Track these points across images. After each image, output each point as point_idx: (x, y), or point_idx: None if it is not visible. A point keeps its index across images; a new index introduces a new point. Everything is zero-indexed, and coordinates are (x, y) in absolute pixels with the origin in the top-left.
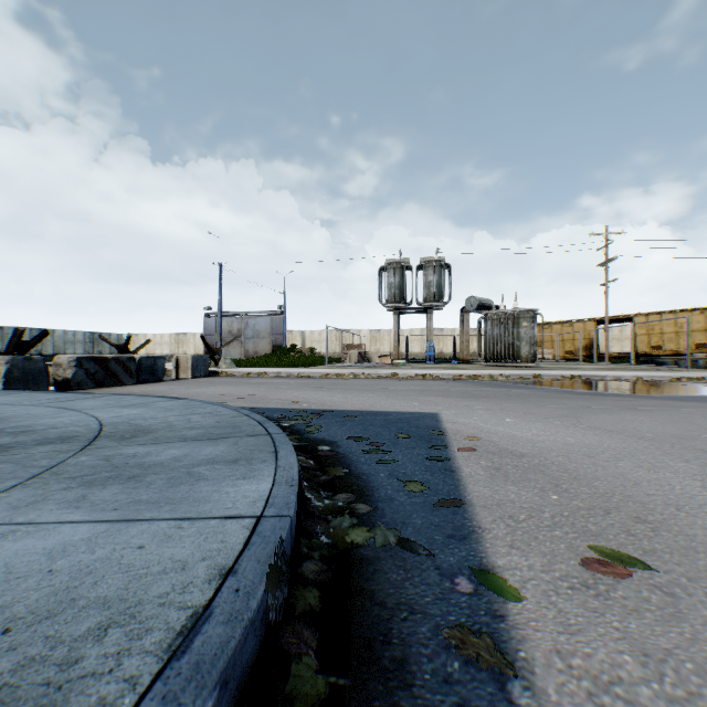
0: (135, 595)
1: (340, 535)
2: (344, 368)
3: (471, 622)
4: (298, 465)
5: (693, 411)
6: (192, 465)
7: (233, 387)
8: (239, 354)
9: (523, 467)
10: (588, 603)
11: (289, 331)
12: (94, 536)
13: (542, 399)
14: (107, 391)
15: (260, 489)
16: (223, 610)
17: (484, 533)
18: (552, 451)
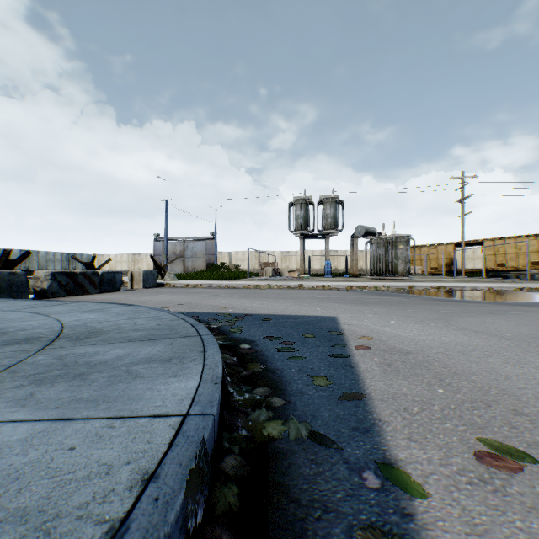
0: (55, 506)
1: (258, 428)
2: (261, 280)
3: (381, 522)
4: (223, 363)
5: (538, 315)
6: (132, 364)
7: (175, 295)
8: (181, 269)
9: (410, 363)
10: (488, 500)
11: (220, 252)
12: (31, 436)
13: (418, 305)
14: (75, 299)
15: (188, 387)
16: (140, 524)
17: (384, 425)
18: (432, 348)
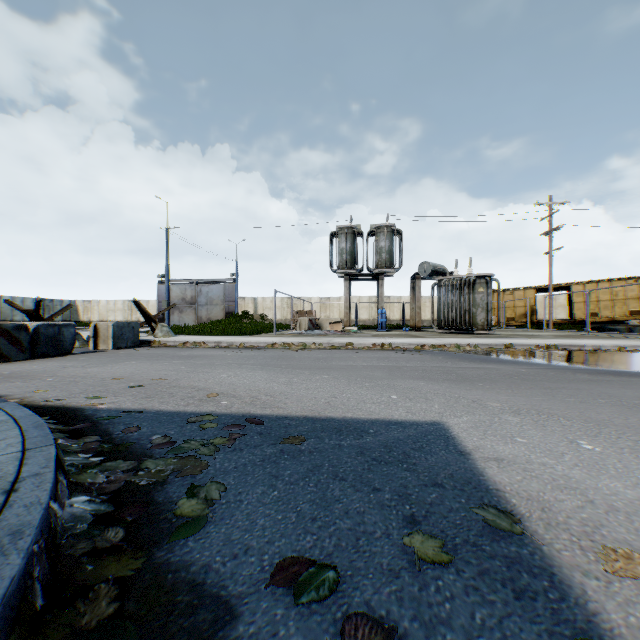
0: None
1: None
2: (293, 336)
3: None
4: None
5: None
6: None
7: (149, 363)
8: (192, 320)
9: None
10: None
11: (242, 299)
12: None
13: (562, 384)
14: None
15: None
16: None
17: None
18: None
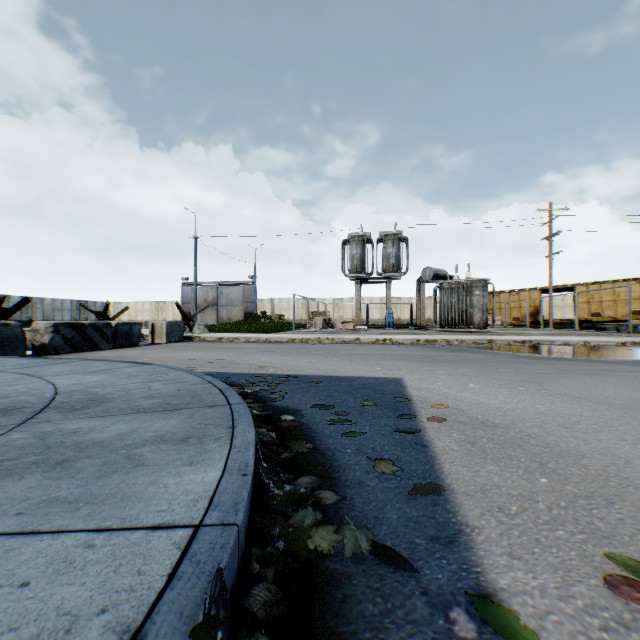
0: None
1: (301, 537)
2: (309, 333)
3: None
4: (257, 442)
5: None
6: (136, 445)
7: (204, 351)
8: (213, 320)
9: (499, 441)
10: None
11: (260, 300)
12: None
13: (500, 363)
14: (82, 356)
15: (206, 480)
16: None
17: (473, 533)
18: (525, 421)
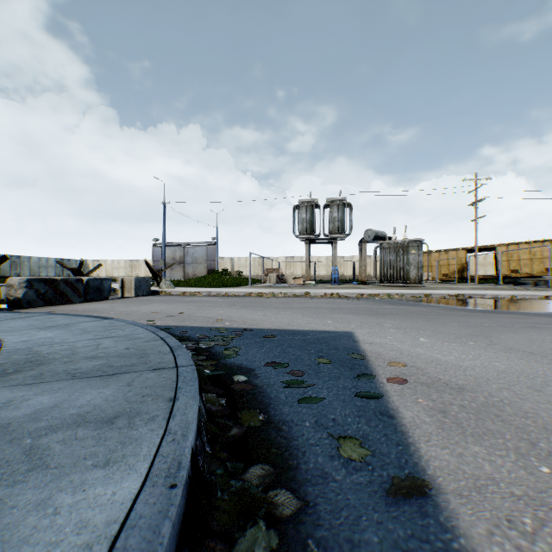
0: None
1: None
2: (264, 288)
3: None
4: (201, 419)
5: None
6: (48, 429)
7: (167, 305)
8: (181, 276)
9: (471, 409)
10: None
11: (221, 258)
12: None
13: (442, 316)
14: (53, 309)
15: (116, 499)
16: None
17: None
18: (490, 381)
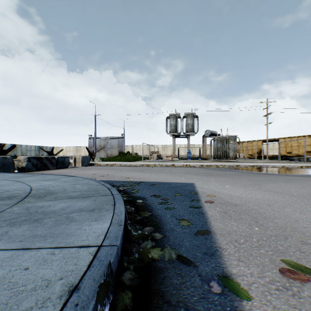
0: (10, 310)
1: (146, 253)
2: (150, 162)
3: None
4: (125, 211)
5: None
6: (70, 212)
7: (100, 170)
8: (104, 155)
9: (237, 211)
10: (289, 301)
11: (126, 145)
12: (2, 260)
13: (241, 176)
14: (41, 172)
15: (103, 227)
16: None
17: (223, 251)
18: (251, 202)
